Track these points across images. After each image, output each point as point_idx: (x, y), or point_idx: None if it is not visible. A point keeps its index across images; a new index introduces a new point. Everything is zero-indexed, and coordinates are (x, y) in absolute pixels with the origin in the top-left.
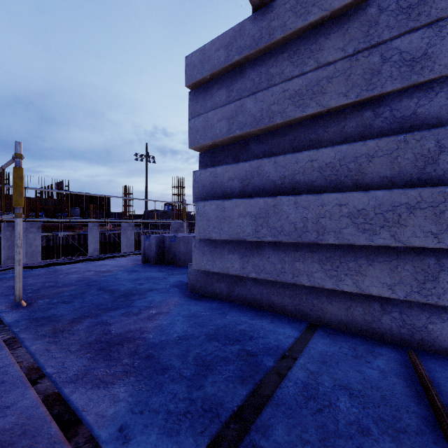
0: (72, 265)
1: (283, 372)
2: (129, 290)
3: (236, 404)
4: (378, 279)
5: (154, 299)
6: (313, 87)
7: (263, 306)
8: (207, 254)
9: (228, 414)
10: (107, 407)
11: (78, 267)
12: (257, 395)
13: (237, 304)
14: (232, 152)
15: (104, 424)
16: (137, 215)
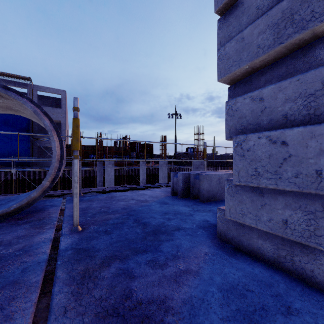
0: (123, 193)
1: None
2: (158, 226)
3: None
4: None
5: (181, 244)
6: None
7: None
8: (246, 203)
9: None
10: None
11: (126, 195)
12: None
13: (294, 278)
14: (278, 71)
15: None
16: (169, 156)
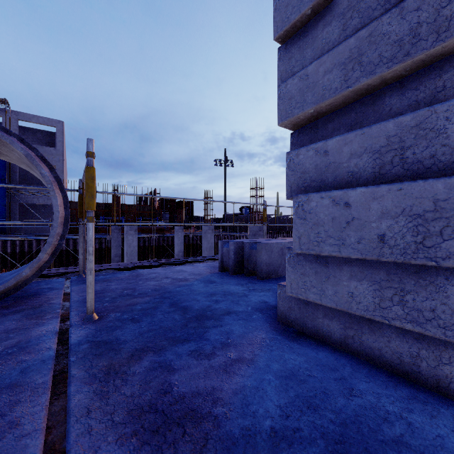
0: (153, 270)
1: None
2: (203, 310)
3: None
4: None
5: (232, 331)
6: None
7: (421, 379)
8: (310, 276)
9: None
10: None
11: (158, 272)
12: None
13: (362, 360)
14: (347, 119)
15: None
16: (217, 218)
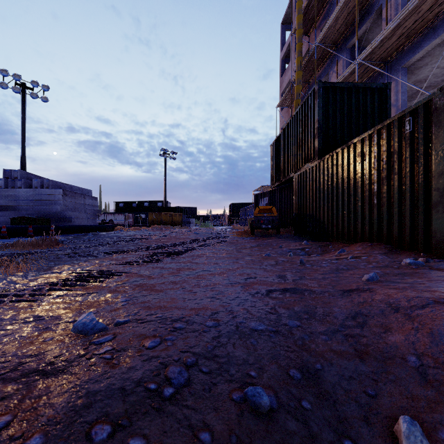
0: None
1: None
2: None
3: None
4: None
5: None
6: (8, 202)
7: None
8: None
9: None
10: None
11: None
12: None
13: None
14: None
15: None
16: None
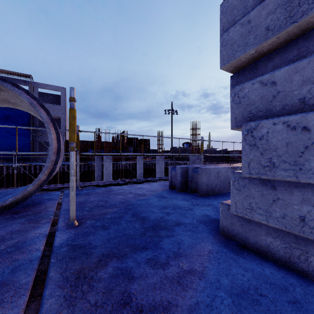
0: (121, 187)
1: None
2: (157, 221)
3: None
4: None
5: (182, 241)
6: None
7: None
8: (255, 198)
9: None
10: None
11: (124, 189)
12: None
13: (311, 281)
14: (289, 55)
15: None
16: (166, 151)
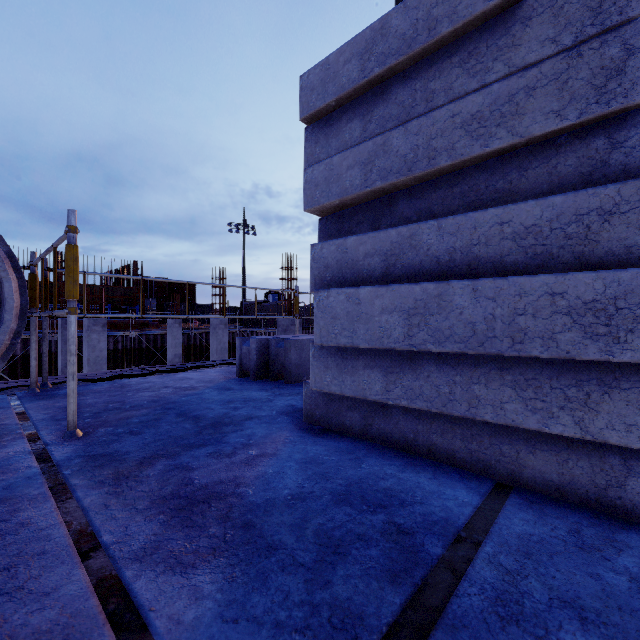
0: (144, 378)
1: (460, 566)
2: (219, 418)
3: (385, 620)
4: (620, 418)
5: (254, 433)
6: (503, 105)
7: (419, 450)
8: (332, 368)
9: (373, 637)
10: (185, 607)
11: (152, 382)
12: (418, 605)
13: (378, 444)
14: (369, 214)
15: (180, 637)
16: (231, 308)
